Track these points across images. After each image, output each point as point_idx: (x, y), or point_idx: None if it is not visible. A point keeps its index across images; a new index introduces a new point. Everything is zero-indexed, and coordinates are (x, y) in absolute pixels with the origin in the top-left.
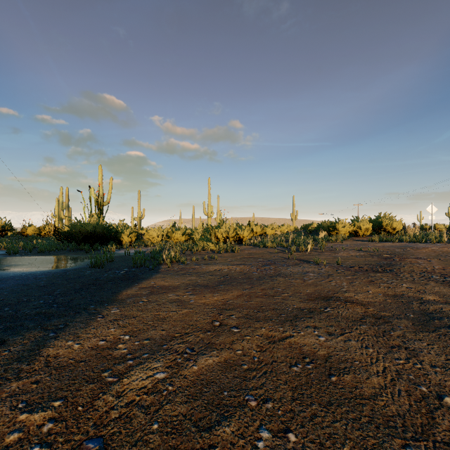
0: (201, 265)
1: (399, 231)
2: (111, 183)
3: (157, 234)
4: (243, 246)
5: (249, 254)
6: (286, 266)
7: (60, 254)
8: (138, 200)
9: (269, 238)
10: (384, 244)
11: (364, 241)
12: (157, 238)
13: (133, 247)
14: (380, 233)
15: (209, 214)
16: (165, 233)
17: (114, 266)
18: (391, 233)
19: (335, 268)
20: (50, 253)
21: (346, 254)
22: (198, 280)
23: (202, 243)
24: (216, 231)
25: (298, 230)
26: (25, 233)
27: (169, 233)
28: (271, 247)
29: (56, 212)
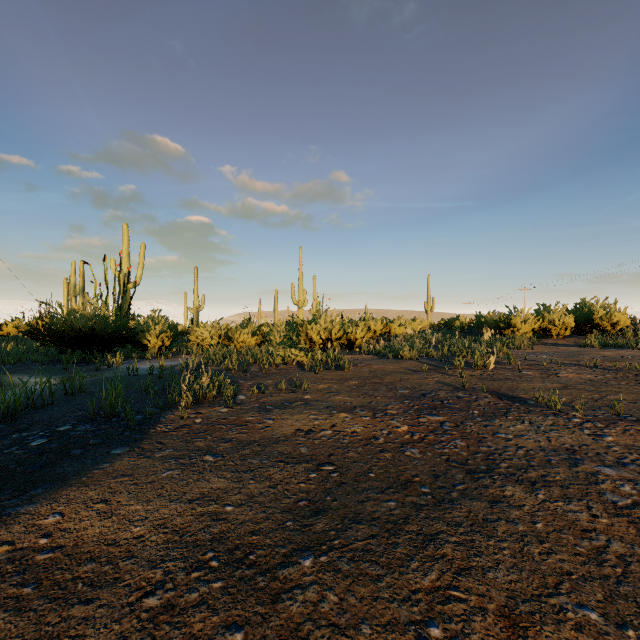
0: (265, 411)
1: (625, 329)
2: (142, 252)
3: (210, 333)
4: (357, 355)
5: (372, 373)
6: (481, 417)
7: (13, 371)
8: (195, 282)
9: (400, 340)
10: (619, 352)
11: (570, 346)
12: (211, 341)
13: (164, 356)
14: (587, 331)
15: (300, 303)
16: (224, 332)
17: (53, 414)
18: (608, 331)
19: (634, 433)
20: (0, 369)
21: (576, 375)
22: (229, 498)
23: (283, 351)
24: (309, 329)
25: (435, 328)
26: (5, 332)
27: (230, 332)
28: (410, 359)
29: (64, 300)
